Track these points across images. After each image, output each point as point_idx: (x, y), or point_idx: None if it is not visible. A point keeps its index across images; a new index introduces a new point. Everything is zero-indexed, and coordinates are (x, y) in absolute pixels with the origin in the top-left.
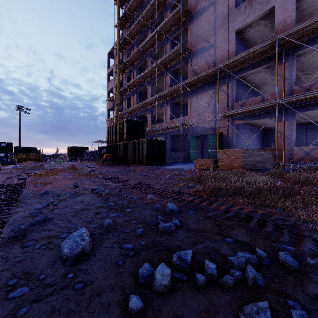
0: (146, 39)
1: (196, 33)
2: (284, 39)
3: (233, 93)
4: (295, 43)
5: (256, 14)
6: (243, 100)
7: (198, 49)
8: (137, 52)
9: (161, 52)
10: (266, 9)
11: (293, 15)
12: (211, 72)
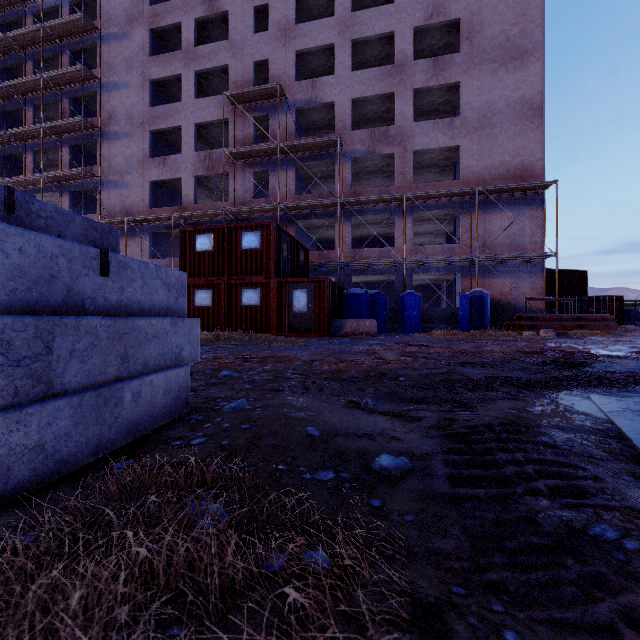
0: (21, 128)
1: (108, 158)
2: (182, 216)
3: (148, 249)
4: (195, 220)
5: (168, 176)
6: (157, 259)
7: (111, 181)
8: (2, 136)
9: (56, 149)
10: (175, 176)
11: (193, 195)
12: (121, 220)
